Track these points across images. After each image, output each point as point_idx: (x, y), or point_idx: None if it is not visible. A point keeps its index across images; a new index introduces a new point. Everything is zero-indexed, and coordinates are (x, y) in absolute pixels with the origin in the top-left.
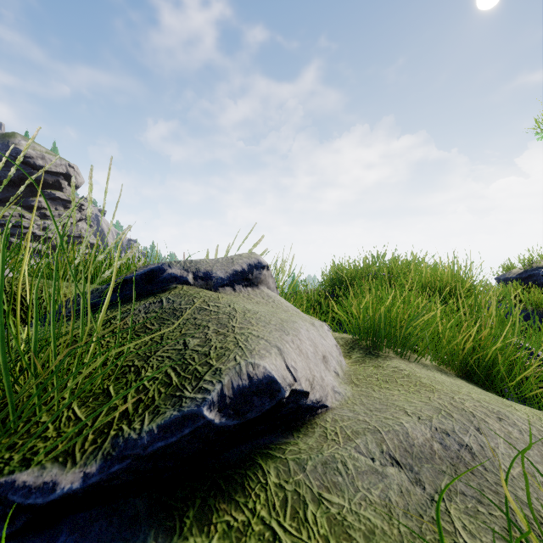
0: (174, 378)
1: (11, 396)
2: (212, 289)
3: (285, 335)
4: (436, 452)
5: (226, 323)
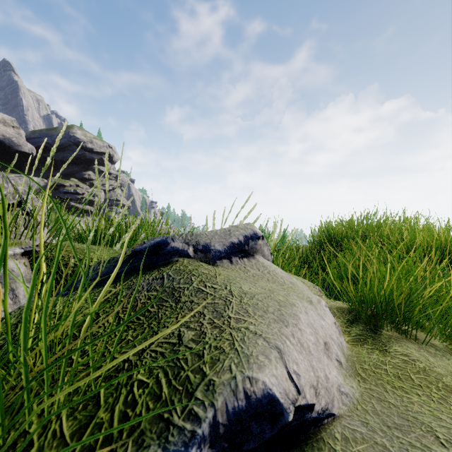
0: (164, 388)
1: (2, 404)
2: (210, 262)
3: (284, 327)
4: None
5: (222, 311)
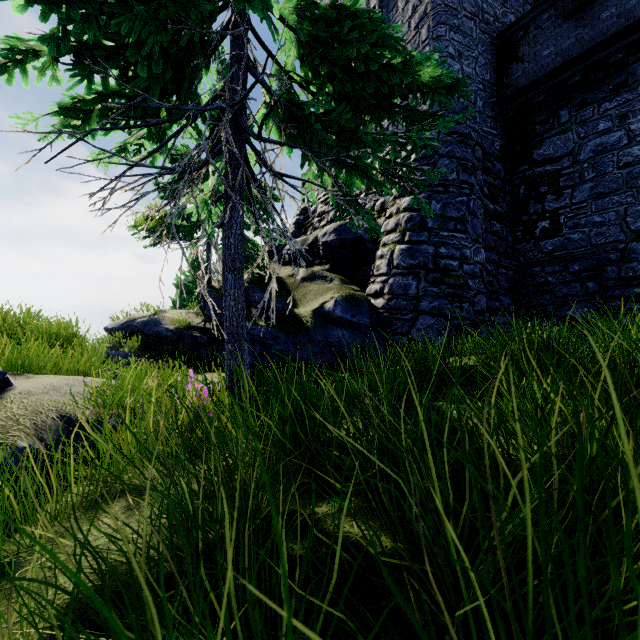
0: None
1: None
2: None
3: None
4: (65, 387)
5: None
